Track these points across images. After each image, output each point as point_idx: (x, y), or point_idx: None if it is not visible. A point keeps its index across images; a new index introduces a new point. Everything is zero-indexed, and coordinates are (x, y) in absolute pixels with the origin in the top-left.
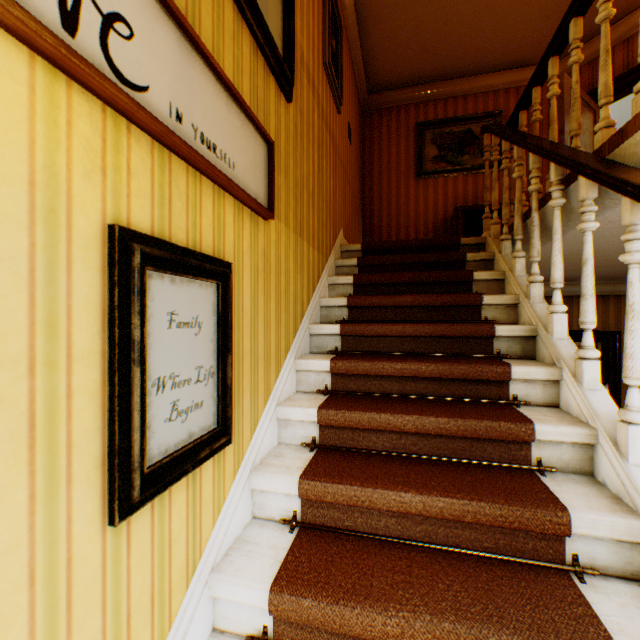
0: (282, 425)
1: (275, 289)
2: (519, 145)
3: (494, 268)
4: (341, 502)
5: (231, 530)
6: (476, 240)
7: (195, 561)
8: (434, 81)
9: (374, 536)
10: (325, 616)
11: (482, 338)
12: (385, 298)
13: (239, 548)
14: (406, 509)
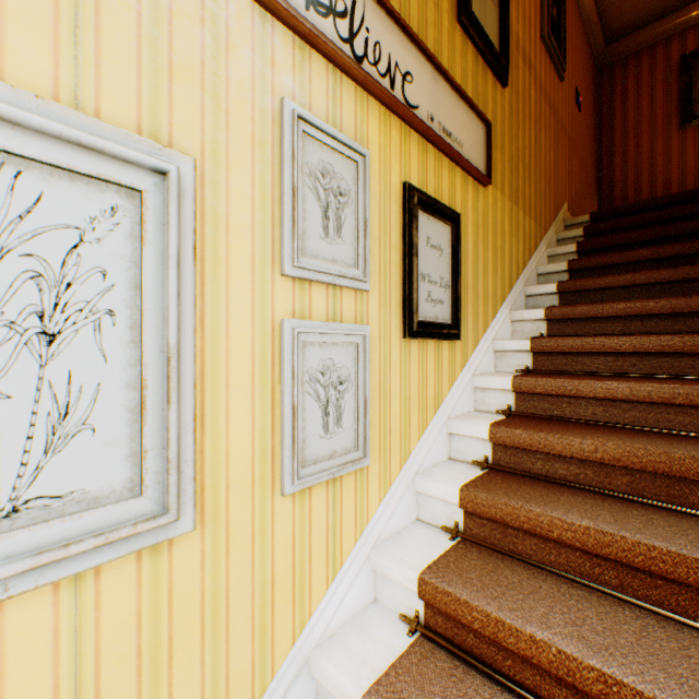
0: (497, 357)
1: (491, 245)
2: None
3: None
4: (549, 392)
5: (459, 405)
6: None
7: (438, 403)
8: None
9: (580, 421)
10: (531, 440)
11: None
12: (613, 256)
13: (465, 416)
14: (611, 395)
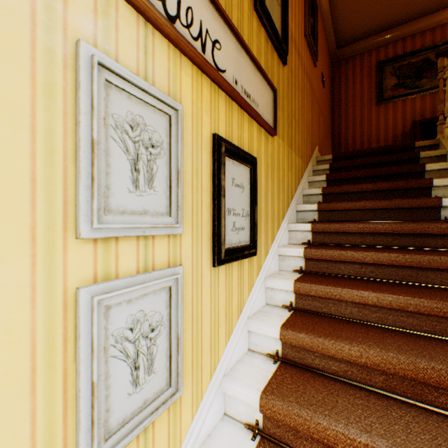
0: (281, 259)
1: (276, 178)
2: None
3: (446, 161)
4: (320, 296)
5: (256, 304)
6: (430, 142)
7: (241, 308)
8: (393, 27)
9: (342, 318)
10: (312, 343)
11: (430, 208)
12: (350, 186)
13: (260, 313)
14: (364, 301)
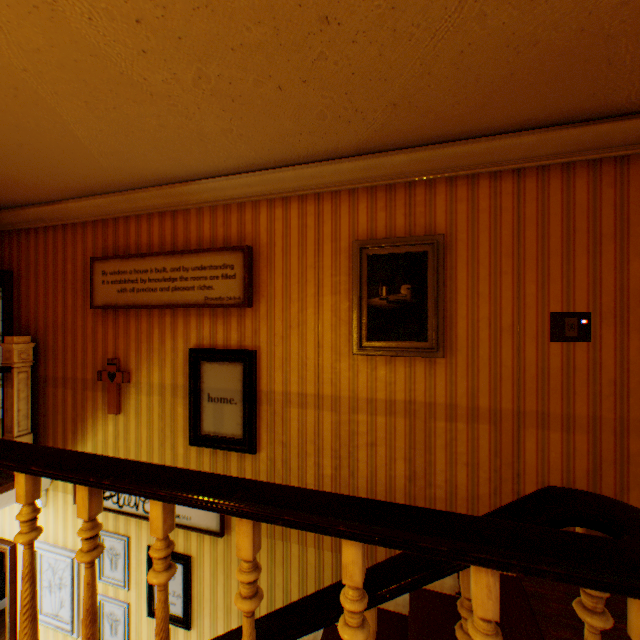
0: None
1: None
2: None
3: None
4: None
5: None
6: None
7: None
8: None
9: None
10: None
11: None
12: None
13: None
14: None
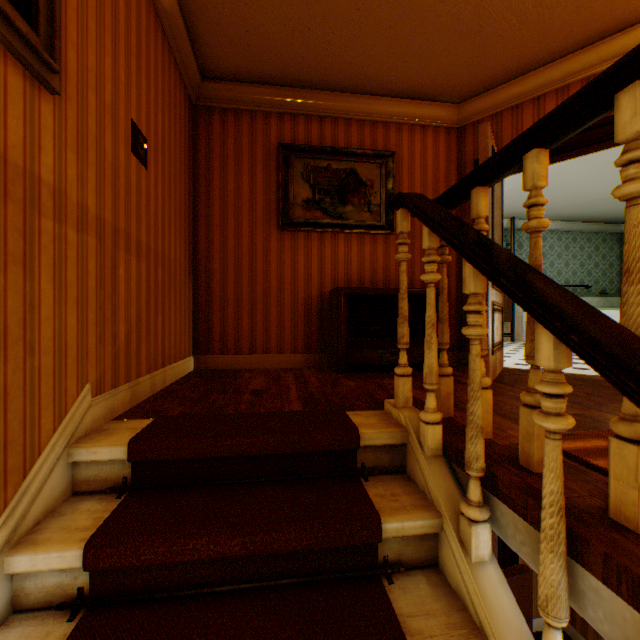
0: None
1: None
2: (603, 366)
3: (442, 554)
4: None
5: None
6: (391, 437)
7: None
8: (307, 86)
9: None
10: None
11: None
12: None
13: None
14: None
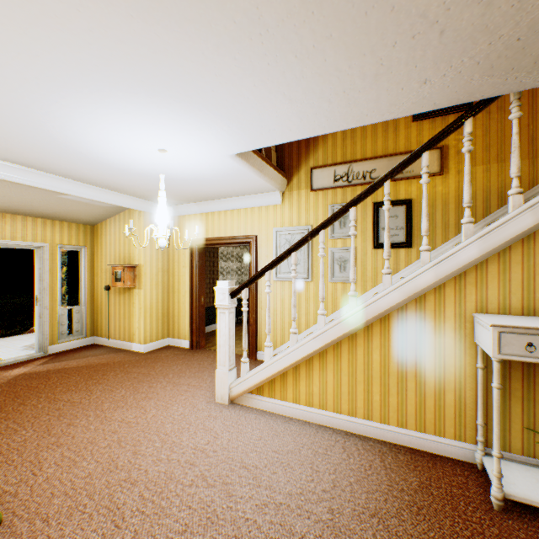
0: None
1: (454, 199)
2: None
3: None
4: None
5: None
6: None
7: (396, 271)
8: None
9: None
10: None
11: None
12: None
13: None
14: None
